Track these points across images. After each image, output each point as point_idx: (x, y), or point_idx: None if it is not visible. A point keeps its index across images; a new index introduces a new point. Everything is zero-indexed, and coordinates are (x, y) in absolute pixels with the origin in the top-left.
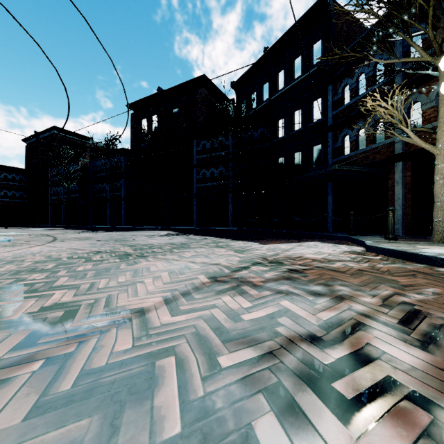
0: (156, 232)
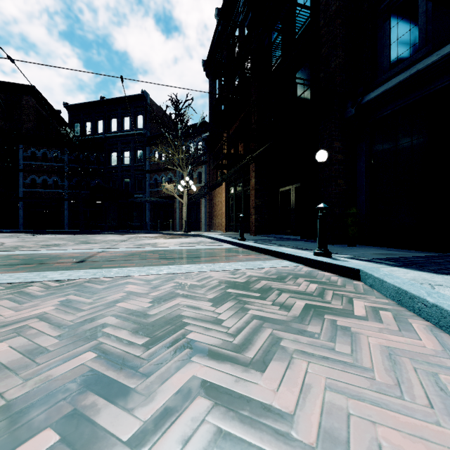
0: (6, 234)
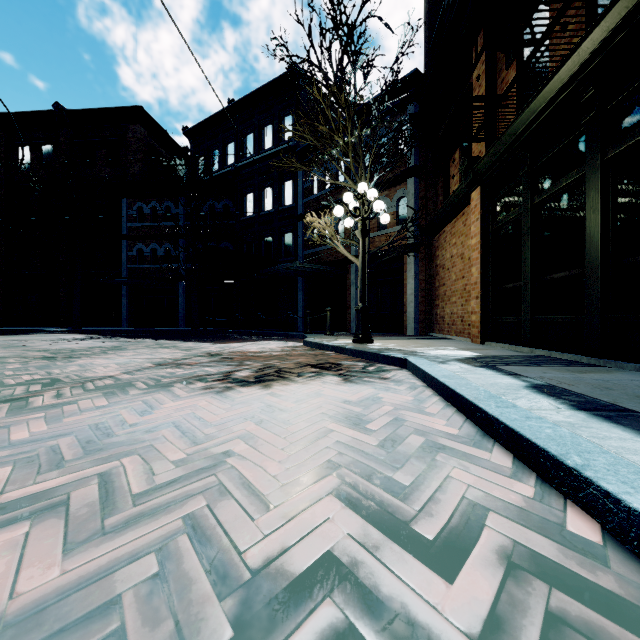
0: (60, 336)
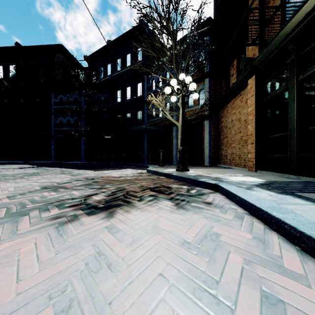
0: (12, 166)
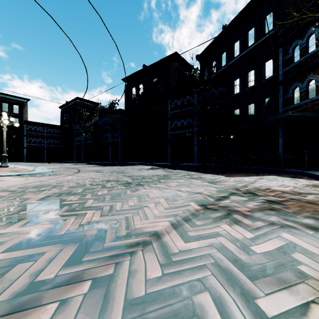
0: (143, 167)
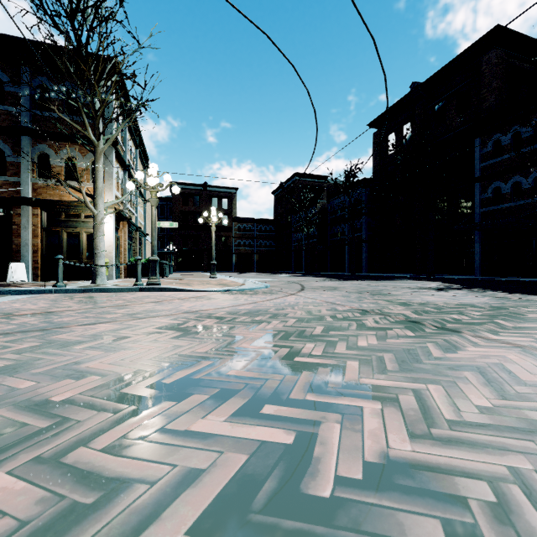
0: (417, 283)
